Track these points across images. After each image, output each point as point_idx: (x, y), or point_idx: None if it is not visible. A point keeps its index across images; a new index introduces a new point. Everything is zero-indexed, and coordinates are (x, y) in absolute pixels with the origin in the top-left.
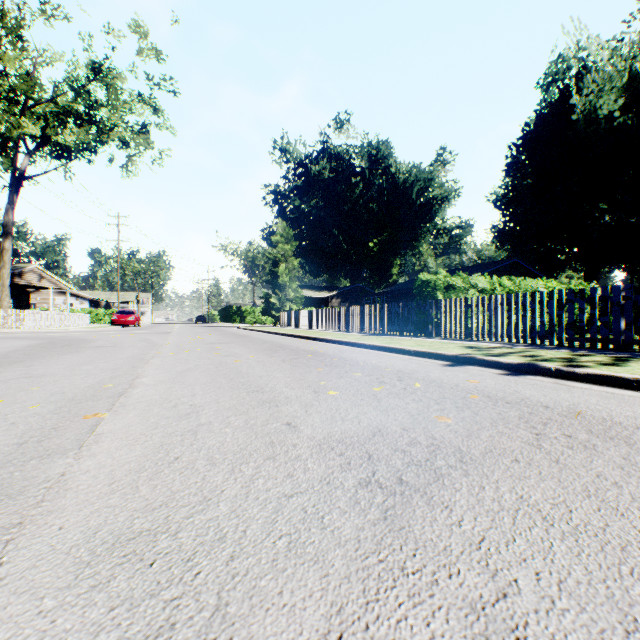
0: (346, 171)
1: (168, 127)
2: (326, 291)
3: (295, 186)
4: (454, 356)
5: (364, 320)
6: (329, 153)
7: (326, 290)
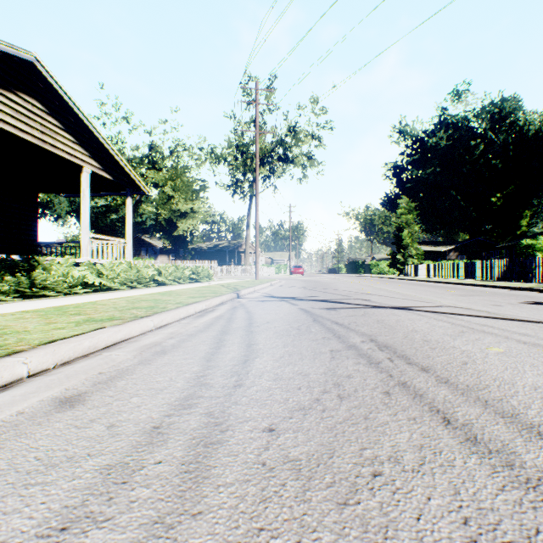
0: (464, 137)
1: (321, 145)
2: (442, 246)
3: (412, 159)
4: (519, 287)
5: (477, 271)
6: (445, 123)
7: (442, 245)
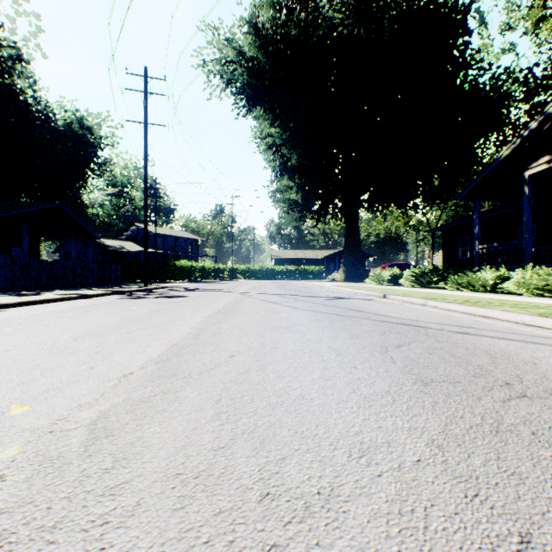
0: None
1: None
2: None
3: None
4: None
5: None
6: None
7: None
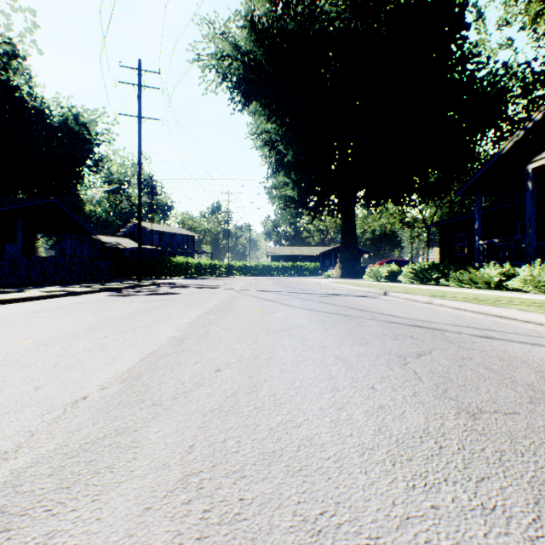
0: None
1: None
2: None
3: None
4: None
5: None
6: None
7: None
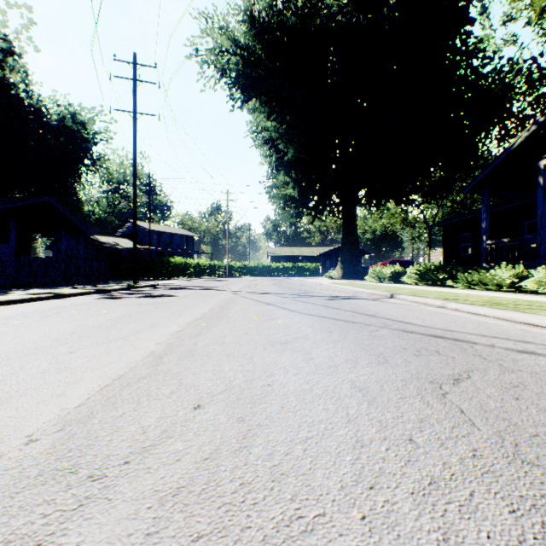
0: None
1: None
2: None
3: None
4: None
5: None
6: None
7: None
